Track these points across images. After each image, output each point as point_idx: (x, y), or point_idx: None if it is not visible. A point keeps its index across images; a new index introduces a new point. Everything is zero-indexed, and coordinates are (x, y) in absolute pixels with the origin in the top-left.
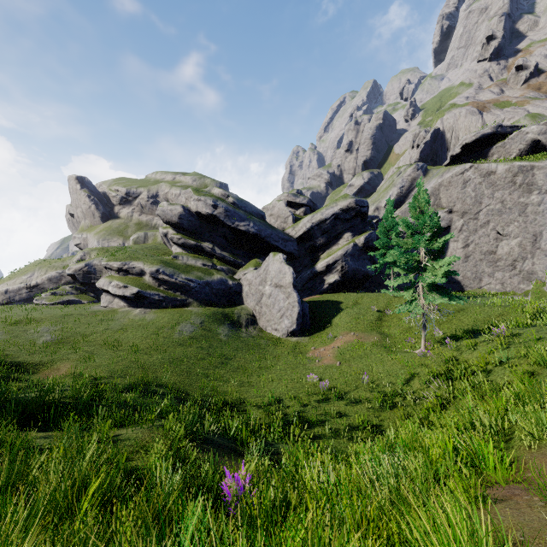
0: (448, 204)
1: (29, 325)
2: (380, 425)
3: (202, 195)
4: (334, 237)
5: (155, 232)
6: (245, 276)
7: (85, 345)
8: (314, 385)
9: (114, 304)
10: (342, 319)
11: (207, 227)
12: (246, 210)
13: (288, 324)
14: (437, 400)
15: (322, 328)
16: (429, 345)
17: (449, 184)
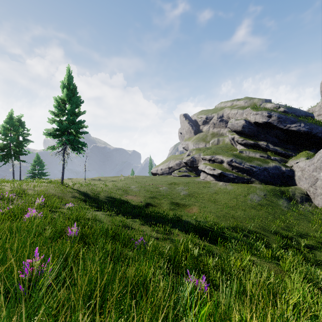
0: None
1: (175, 185)
2: None
3: (258, 110)
4: None
5: (223, 138)
6: (297, 164)
7: (200, 199)
8: None
9: (207, 178)
10: None
11: (262, 131)
12: (295, 115)
13: None
14: None
15: None
16: None
17: None
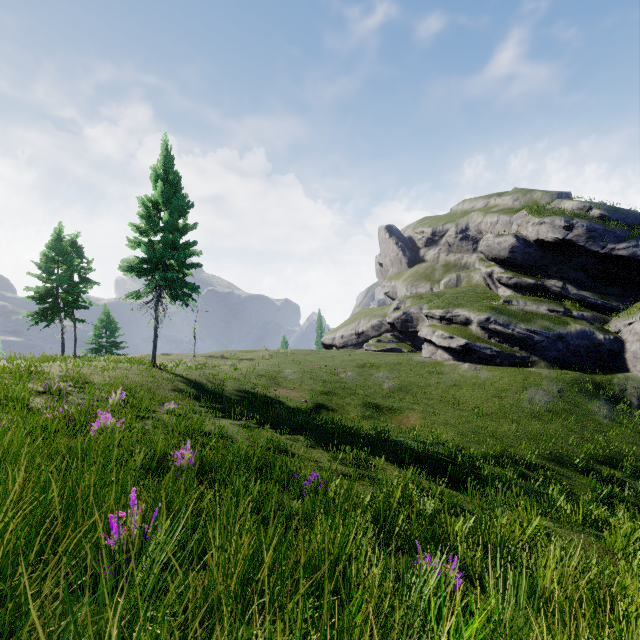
0: None
1: (371, 369)
2: None
3: (545, 215)
4: None
5: (468, 273)
6: (630, 327)
7: (423, 397)
8: None
9: (436, 356)
10: None
11: (552, 259)
12: (626, 224)
13: None
14: None
15: None
16: None
17: None
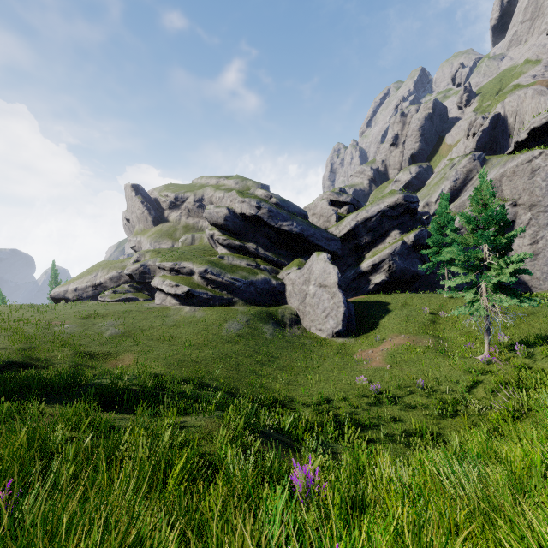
0: (512, 196)
1: (97, 319)
2: (440, 433)
3: (246, 197)
4: (380, 235)
5: (201, 234)
6: (288, 276)
7: (144, 339)
8: (364, 387)
9: (166, 302)
10: (390, 320)
11: (251, 228)
12: (289, 210)
13: (333, 324)
14: (508, 411)
15: (369, 330)
16: (493, 351)
17: (514, 174)
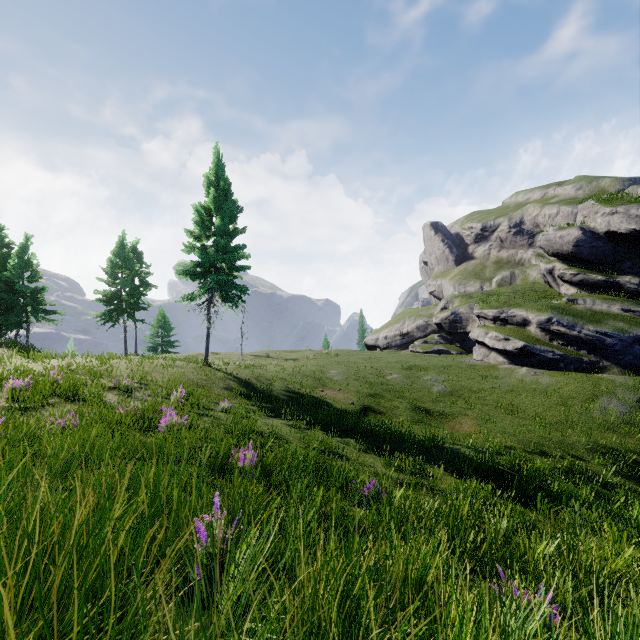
0: None
1: (418, 372)
2: None
3: (617, 204)
4: None
5: (524, 270)
6: None
7: (477, 403)
8: None
9: (489, 359)
10: None
11: (626, 252)
12: None
13: None
14: None
15: None
16: None
17: None
